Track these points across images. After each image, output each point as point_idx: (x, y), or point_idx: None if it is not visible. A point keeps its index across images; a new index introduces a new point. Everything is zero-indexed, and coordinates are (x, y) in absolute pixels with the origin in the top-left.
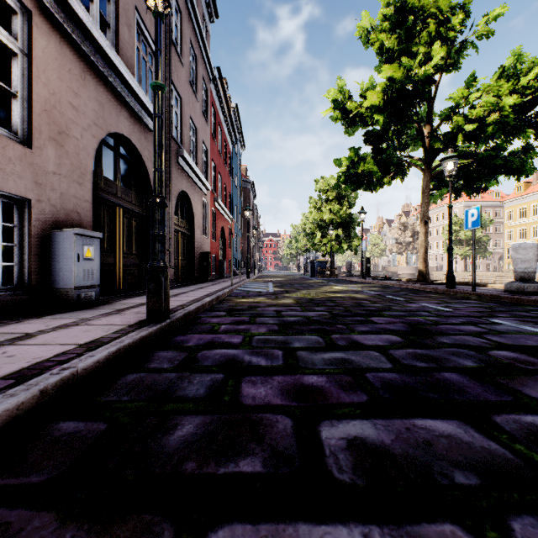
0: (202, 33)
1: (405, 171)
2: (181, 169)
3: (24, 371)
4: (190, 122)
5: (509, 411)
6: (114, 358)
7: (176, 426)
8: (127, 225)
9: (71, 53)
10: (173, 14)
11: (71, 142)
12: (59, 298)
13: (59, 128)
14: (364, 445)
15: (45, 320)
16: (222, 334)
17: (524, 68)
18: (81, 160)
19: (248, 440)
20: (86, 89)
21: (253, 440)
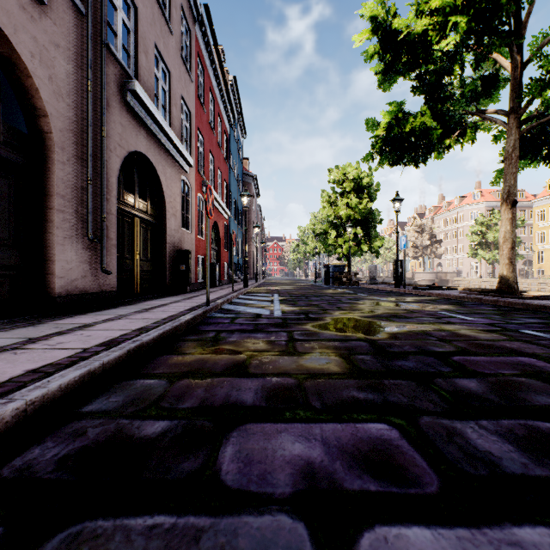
0: None
1: (477, 129)
2: (136, 117)
3: None
4: (157, 57)
5: None
6: None
7: None
8: None
9: None
10: None
11: None
12: None
13: None
14: None
15: None
16: None
17: None
18: None
19: None
20: None
21: None
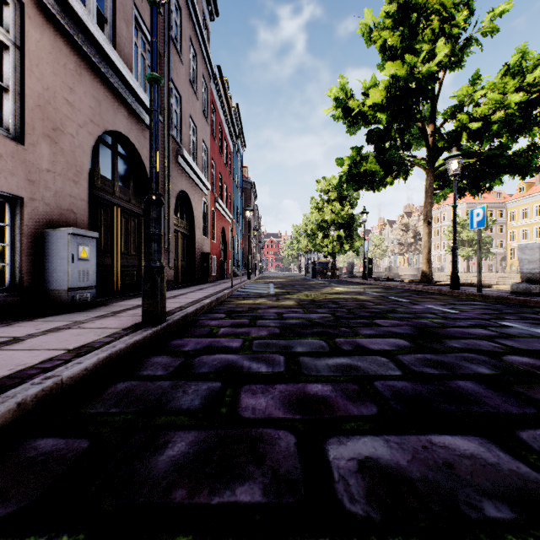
0: (202, 30)
1: (408, 171)
2: (181, 168)
3: (4, 381)
4: (190, 121)
5: (535, 426)
6: (105, 365)
7: (167, 444)
8: (125, 225)
9: (66, 47)
10: (173, 11)
11: (66, 139)
12: (53, 299)
13: (53, 124)
14: (377, 468)
15: (37, 323)
16: (221, 338)
17: (530, 65)
18: (77, 157)
19: (246, 461)
20: (82, 85)
21: (252, 461)
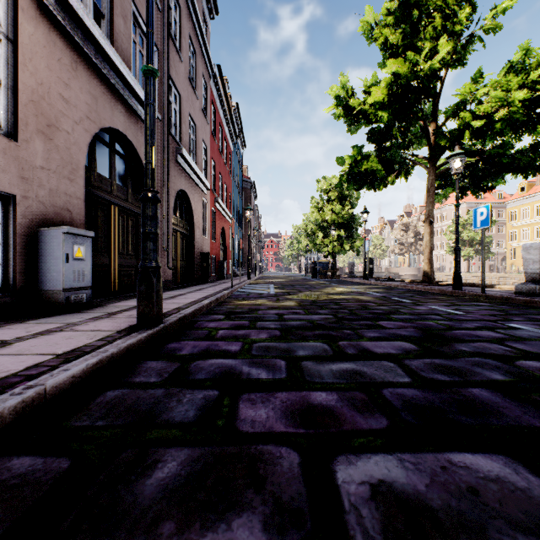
0: (201, 28)
1: (409, 170)
2: (180, 167)
3: None
4: (189, 119)
5: None
6: (94, 371)
7: (156, 464)
8: (123, 224)
9: (61, 41)
10: (172, 8)
11: (62, 136)
12: (47, 300)
13: (47, 120)
14: (392, 494)
15: (28, 325)
16: (219, 341)
17: (533, 63)
18: (73, 155)
19: (244, 485)
20: (77, 80)
21: (251, 485)
